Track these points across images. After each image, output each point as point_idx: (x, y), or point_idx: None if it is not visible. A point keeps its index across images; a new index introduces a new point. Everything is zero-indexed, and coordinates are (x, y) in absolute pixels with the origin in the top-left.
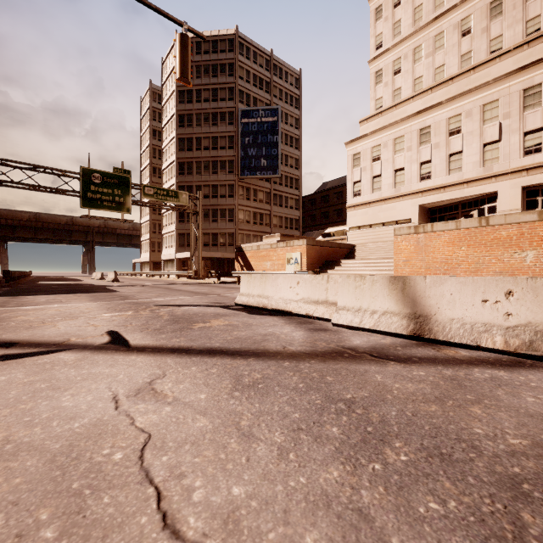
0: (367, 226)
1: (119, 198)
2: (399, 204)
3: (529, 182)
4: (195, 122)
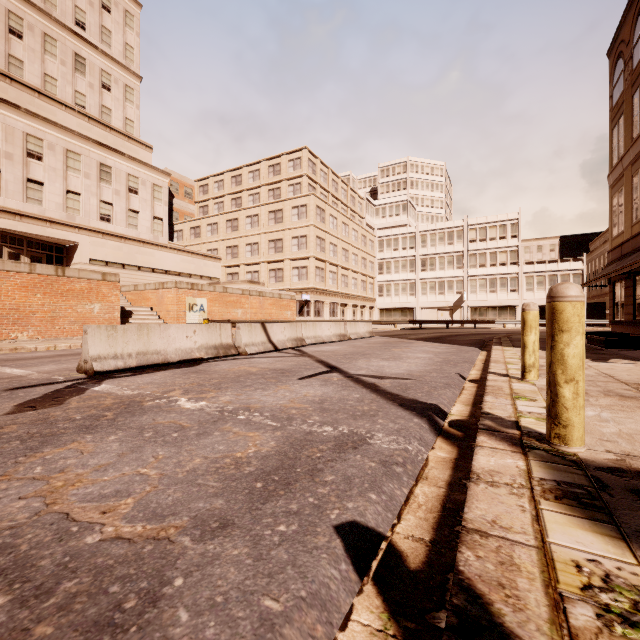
0: None
1: None
2: None
3: None
4: None
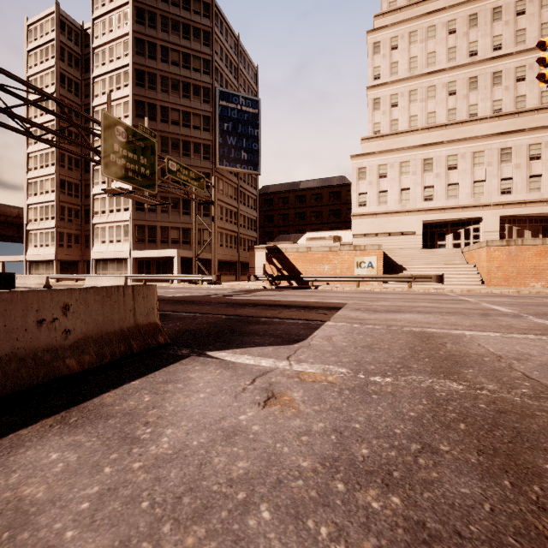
0: (373, 235)
1: (144, 169)
2: (405, 218)
3: (504, 213)
4: (160, 86)
